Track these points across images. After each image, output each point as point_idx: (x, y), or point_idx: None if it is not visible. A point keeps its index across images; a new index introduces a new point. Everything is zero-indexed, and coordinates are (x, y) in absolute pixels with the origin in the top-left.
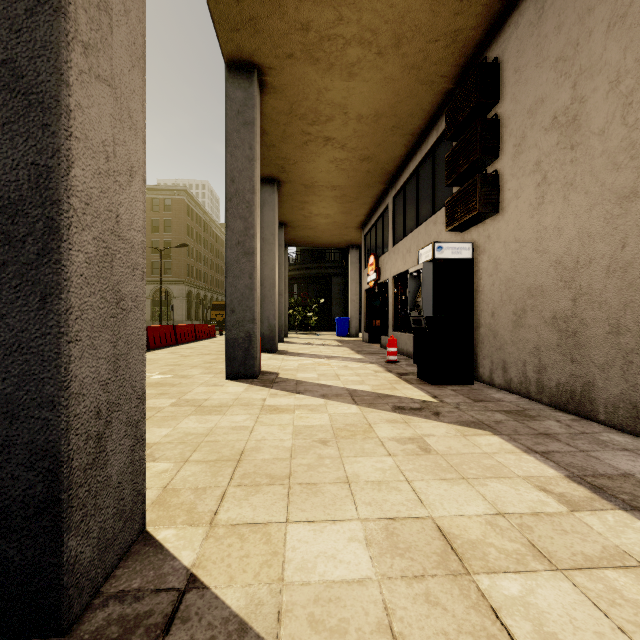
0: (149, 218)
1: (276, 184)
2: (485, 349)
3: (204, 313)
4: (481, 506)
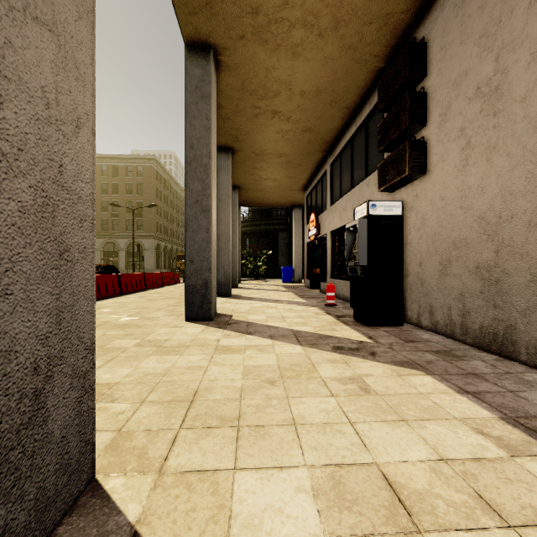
0: (124, 182)
1: (230, 152)
2: (413, 295)
3: (171, 263)
4: (423, 451)
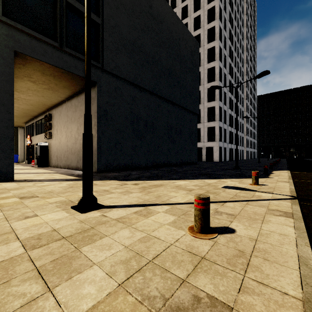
0: None
1: None
2: (51, 161)
3: None
4: (34, 171)
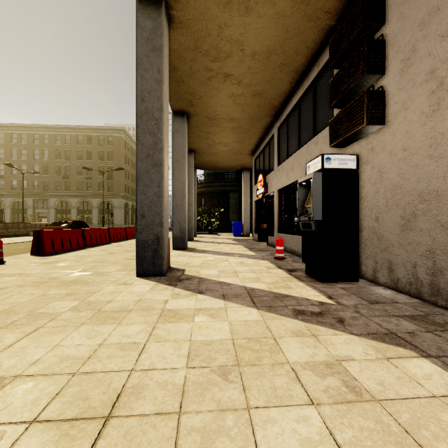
0: (97, 150)
1: (186, 116)
2: (368, 250)
3: None
4: None
